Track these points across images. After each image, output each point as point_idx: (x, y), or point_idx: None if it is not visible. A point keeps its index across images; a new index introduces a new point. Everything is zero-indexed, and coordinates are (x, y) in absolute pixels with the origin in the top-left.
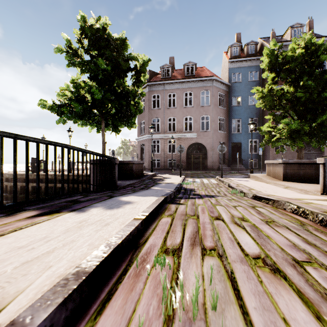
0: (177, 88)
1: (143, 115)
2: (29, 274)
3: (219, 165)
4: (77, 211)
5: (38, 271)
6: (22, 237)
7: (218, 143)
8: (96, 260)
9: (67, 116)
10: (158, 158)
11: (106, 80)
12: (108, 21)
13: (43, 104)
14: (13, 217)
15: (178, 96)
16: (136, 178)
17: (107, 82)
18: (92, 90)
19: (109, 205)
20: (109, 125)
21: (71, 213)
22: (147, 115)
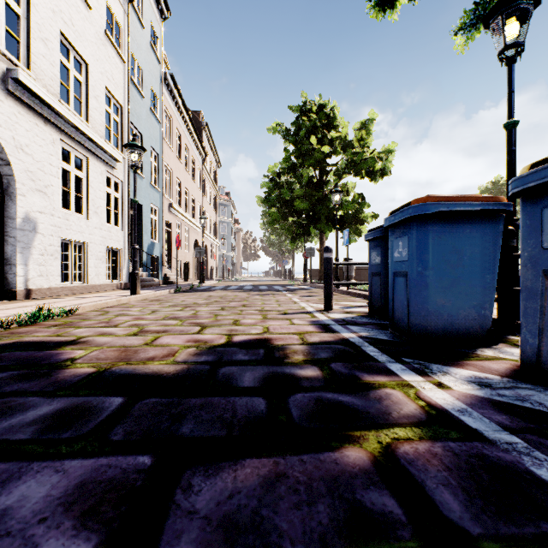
0: None
1: None
2: None
3: None
4: None
5: None
6: None
7: None
8: None
9: None
10: None
11: None
12: (500, 177)
13: None
14: None
15: None
16: None
17: None
18: None
19: None
20: None
21: None
22: None
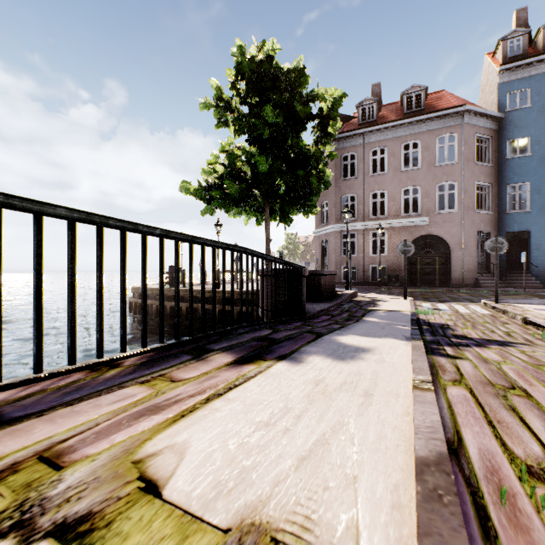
0: (387, 138)
1: (326, 191)
2: (332, 488)
3: (478, 277)
4: (290, 359)
5: (341, 484)
6: (251, 402)
7: (475, 235)
8: (442, 483)
9: (218, 202)
10: (353, 264)
11: (274, 141)
12: (275, 46)
13: (186, 188)
14: (206, 362)
15: (390, 152)
16: (326, 300)
17: (276, 144)
18: (255, 159)
19: (331, 351)
20: (275, 212)
21: (284, 363)
22: (334, 191)
